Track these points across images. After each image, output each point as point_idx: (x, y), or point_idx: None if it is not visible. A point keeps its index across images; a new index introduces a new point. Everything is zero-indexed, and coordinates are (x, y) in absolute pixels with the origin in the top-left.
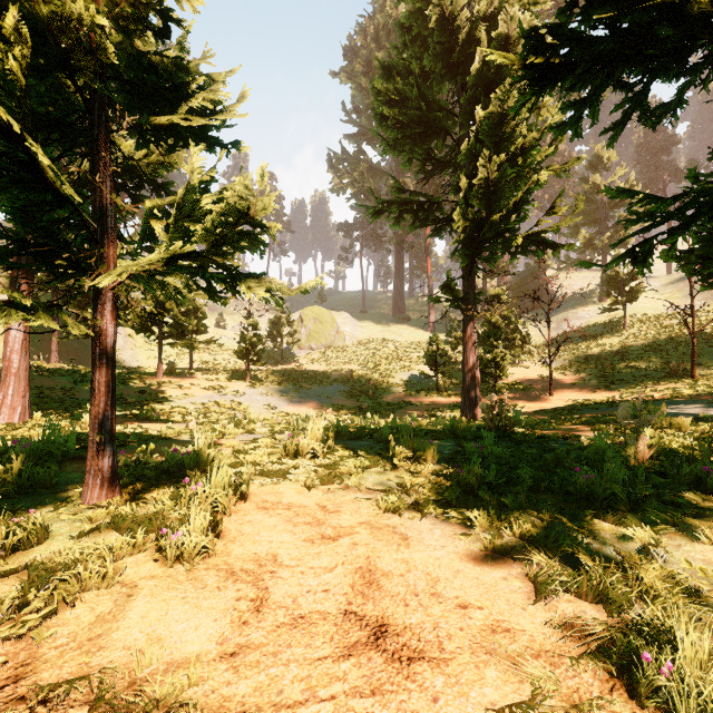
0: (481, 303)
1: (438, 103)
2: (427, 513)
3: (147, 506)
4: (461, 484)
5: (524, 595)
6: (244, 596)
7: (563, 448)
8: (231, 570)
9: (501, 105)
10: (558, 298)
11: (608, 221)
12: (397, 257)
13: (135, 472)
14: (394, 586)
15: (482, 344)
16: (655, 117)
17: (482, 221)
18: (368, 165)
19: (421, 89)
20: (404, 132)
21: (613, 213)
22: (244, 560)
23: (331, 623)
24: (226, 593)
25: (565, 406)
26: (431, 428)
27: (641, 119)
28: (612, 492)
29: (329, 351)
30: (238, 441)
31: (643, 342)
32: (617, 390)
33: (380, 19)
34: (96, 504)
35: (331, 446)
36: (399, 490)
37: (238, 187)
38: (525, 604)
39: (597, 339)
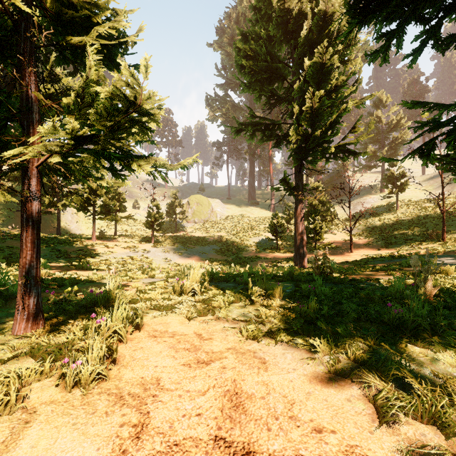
0: (305, 193)
1: (278, 58)
2: (279, 340)
3: (63, 335)
4: (303, 315)
5: (368, 417)
6: (127, 422)
7: (370, 288)
8: (119, 395)
9: (321, 57)
10: (354, 190)
11: (386, 140)
12: (250, 163)
13: (60, 308)
14: (257, 409)
15: (306, 219)
16: (445, 44)
17: (308, 135)
18: (232, 104)
19: (267, 48)
20: (256, 77)
21: (389, 135)
22: (132, 384)
23: (202, 451)
24: (112, 418)
25: (361, 259)
26: (275, 274)
27: (434, 46)
28: (416, 322)
29: (206, 224)
30: (142, 283)
31: (409, 218)
32: (394, 248)
33: (239, 9)
34: (22, 334)
35: (206, 287)
36: (256, 321)
37: (126, 74)
38: (371, 427)
39: (380, 216)
